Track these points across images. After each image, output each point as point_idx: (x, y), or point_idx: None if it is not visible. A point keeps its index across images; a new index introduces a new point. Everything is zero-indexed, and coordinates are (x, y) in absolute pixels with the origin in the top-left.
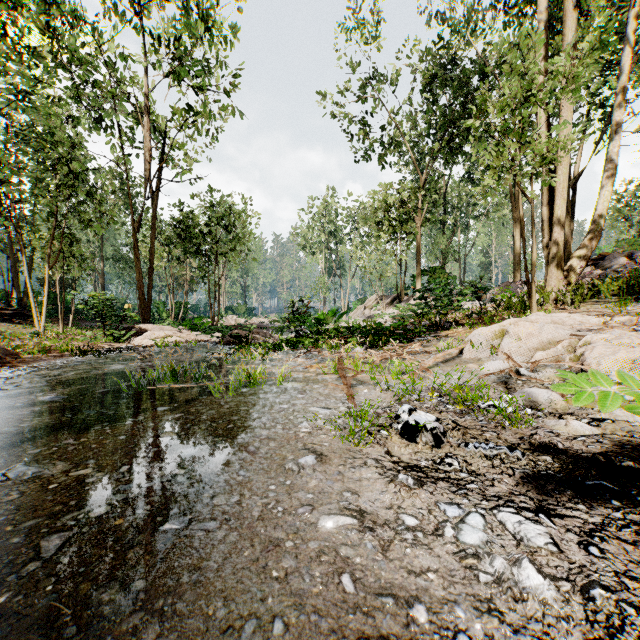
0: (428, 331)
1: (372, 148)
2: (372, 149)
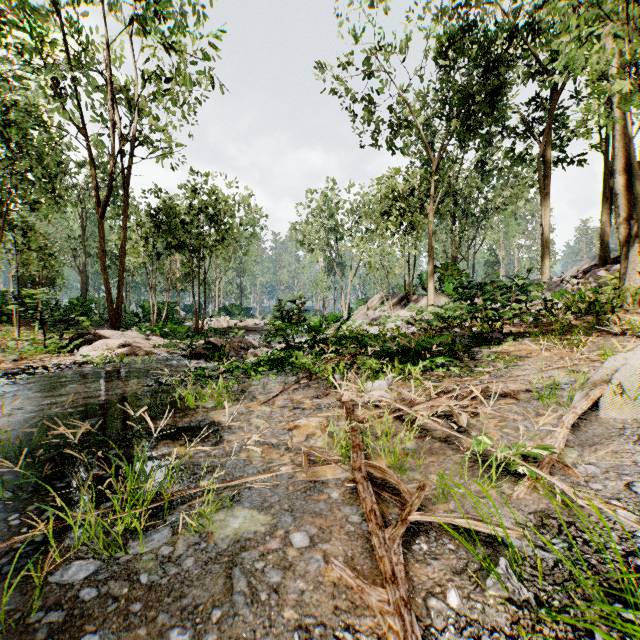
0: (482, 348)
1: (378, 128)
2: (378, 129)
